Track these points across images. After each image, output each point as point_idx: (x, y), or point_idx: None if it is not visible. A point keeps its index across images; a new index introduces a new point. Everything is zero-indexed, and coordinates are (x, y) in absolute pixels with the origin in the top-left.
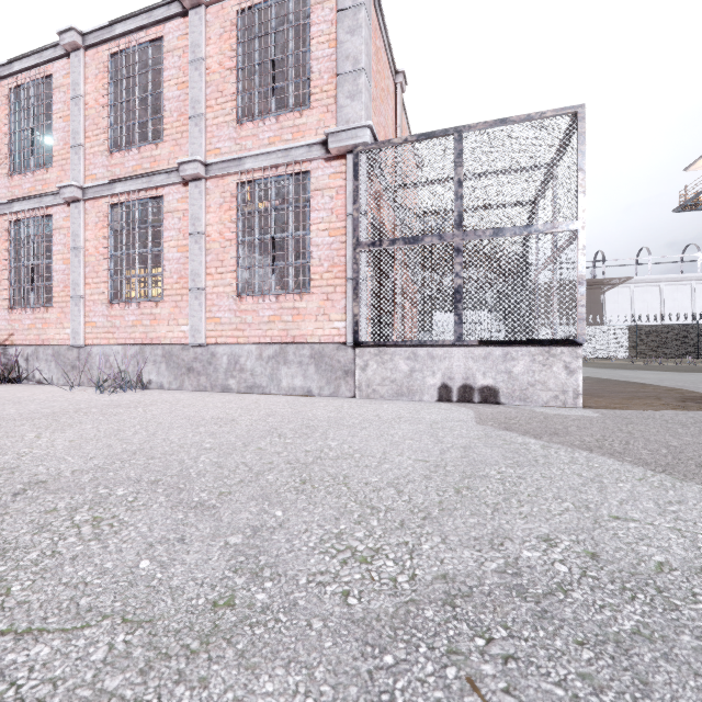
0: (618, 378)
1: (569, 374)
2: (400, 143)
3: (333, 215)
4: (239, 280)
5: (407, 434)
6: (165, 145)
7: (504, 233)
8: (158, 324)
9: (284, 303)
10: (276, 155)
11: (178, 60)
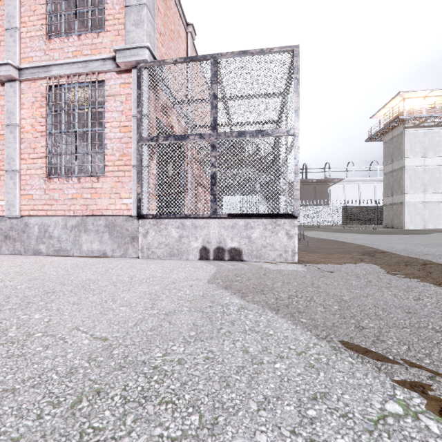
0: (331, 238)
1: (289, 238)
2: (172, 63)
3: (123, 116)
4: (47, 164)
5: (131, 299)
6: None
7: (245, 134)
8: None
9: (85, 183)
10: (77, 65)
11: None
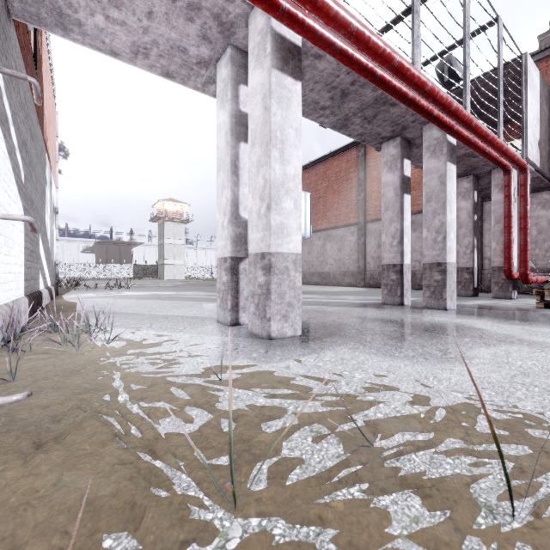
0: None
1: None
2: None
3: None
4: None
5: None
6: None
7: None
8: None
9: None
10: None
11: None
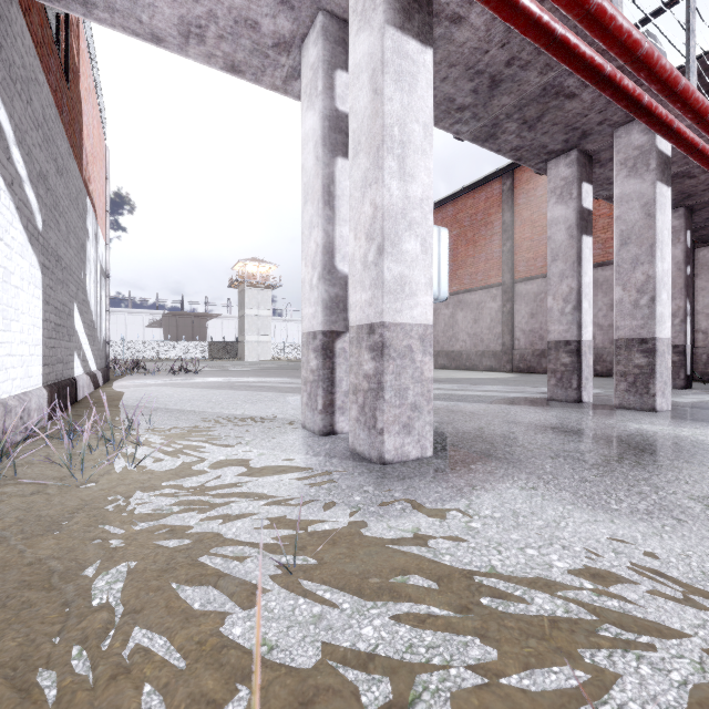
0: None
1: None
2: None
3: None
4: None
5: None
6: None
7: None
8: None
9: None
10: None
11: None
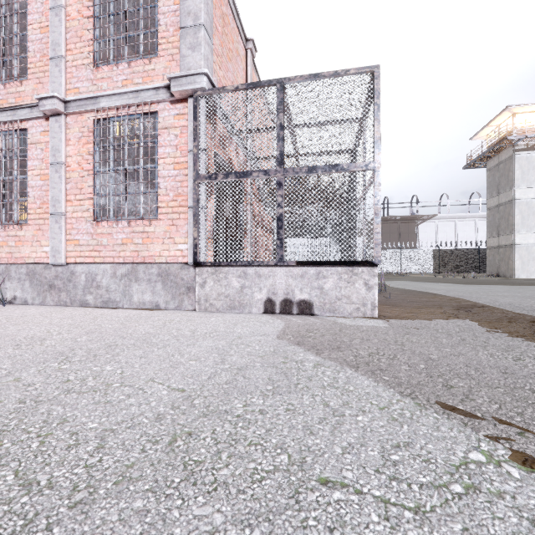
0: (419, 290)
1: (368, 290)
2: (233, 90)
3: (178, 151)
4: (95, 206)
5: (198, 353)
6: (28, 82)
7: (316, 170)
8: (22, 245)
9: (135, 227)
10: (128, 96)
11: (40, 6)
